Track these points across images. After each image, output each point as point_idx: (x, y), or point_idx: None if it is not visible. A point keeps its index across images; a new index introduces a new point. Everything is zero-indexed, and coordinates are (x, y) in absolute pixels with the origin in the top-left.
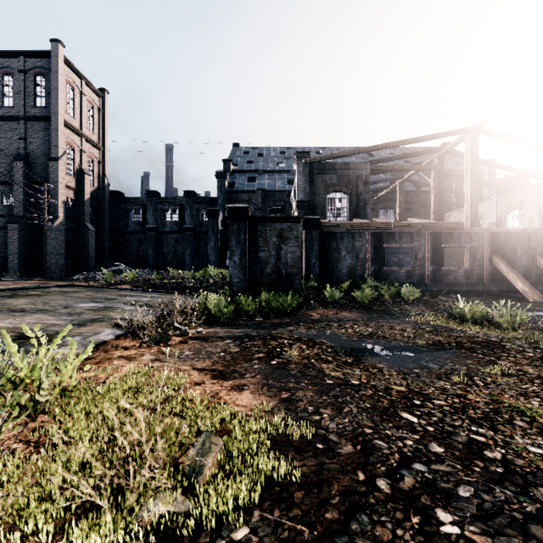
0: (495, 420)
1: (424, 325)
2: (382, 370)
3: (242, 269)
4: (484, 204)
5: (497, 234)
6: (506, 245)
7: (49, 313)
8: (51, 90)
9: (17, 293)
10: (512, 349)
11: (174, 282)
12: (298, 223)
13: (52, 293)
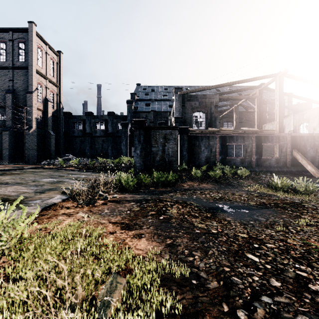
0: (309, 259)
1: (253, 192)
2: (230, 222)
3: (141, 158)
4: (285, 119)
5: (295, 137)
6: (301, 143)
7: (23, 185)
8: (28, 51)
9: (5, 173)
10: (309, 207)
11: (101, 165)
12: (175, 130)
13: (26, 173)
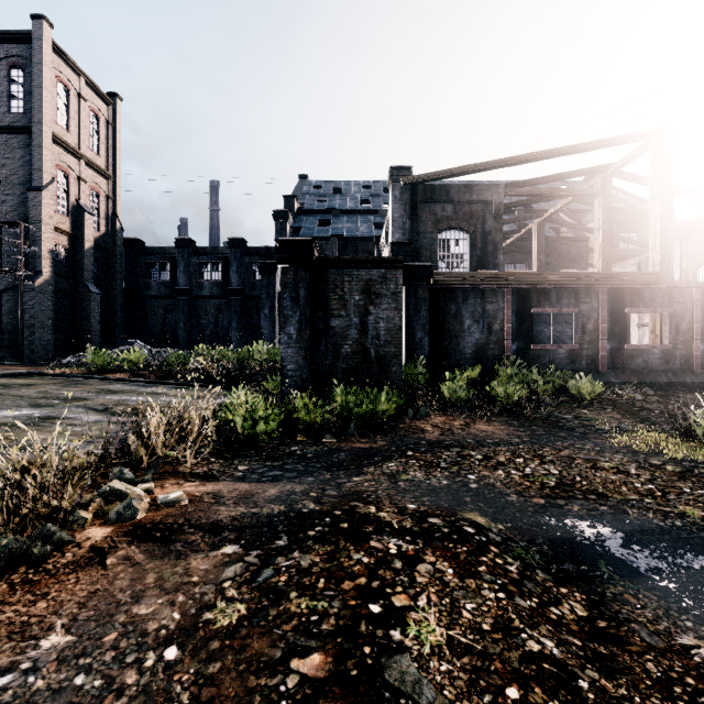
0: None
1: (652, 456)
2: None
3: (302, 347)
4: None
5: None
6: None
7: None
8: (32, 88)
9: None
10: None
11: (200, 368)
12: (397, 270)
13: None
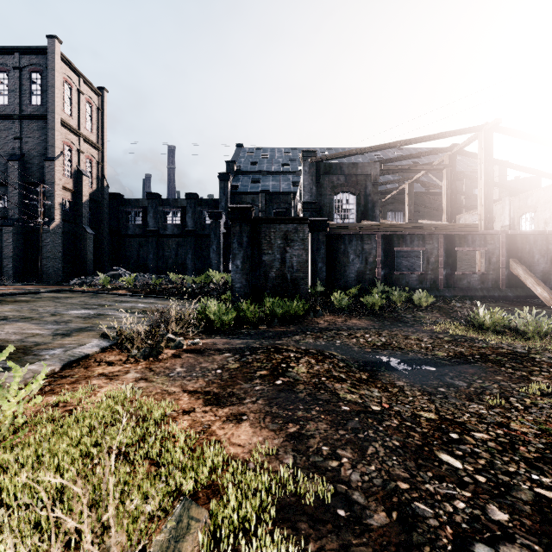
0: None
1: (441, 334)
2: (403, 389)
3: (244, 273)
4: (496, 206)
5: (514, 237)
6: (523, 248)
7: (33, 321)
8: (47, 88)
9: (4, 299)
10: (542, 362)
11: (173, 287)
12: (304, 225)
13: (42, 299)
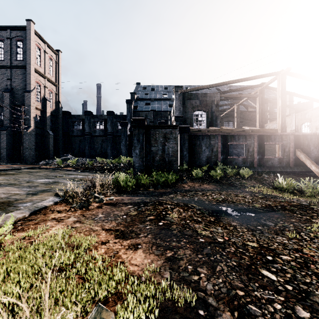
0: None
1: (257, 193)
2: (236, 227)
3: (141, 158)
4: (287, 119)
5: (298, 136)
6: (304, 143)
7: (15, 186)
8: (26, 50)
9: None
10: (318, 210)
11: (99, 165)
12: (176, 129)
13: (22, 173)
